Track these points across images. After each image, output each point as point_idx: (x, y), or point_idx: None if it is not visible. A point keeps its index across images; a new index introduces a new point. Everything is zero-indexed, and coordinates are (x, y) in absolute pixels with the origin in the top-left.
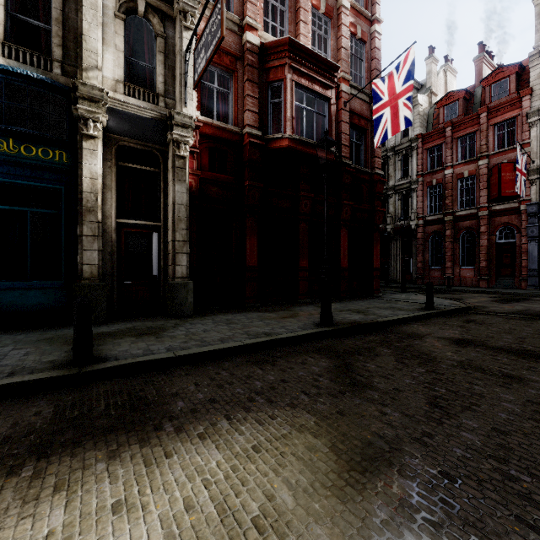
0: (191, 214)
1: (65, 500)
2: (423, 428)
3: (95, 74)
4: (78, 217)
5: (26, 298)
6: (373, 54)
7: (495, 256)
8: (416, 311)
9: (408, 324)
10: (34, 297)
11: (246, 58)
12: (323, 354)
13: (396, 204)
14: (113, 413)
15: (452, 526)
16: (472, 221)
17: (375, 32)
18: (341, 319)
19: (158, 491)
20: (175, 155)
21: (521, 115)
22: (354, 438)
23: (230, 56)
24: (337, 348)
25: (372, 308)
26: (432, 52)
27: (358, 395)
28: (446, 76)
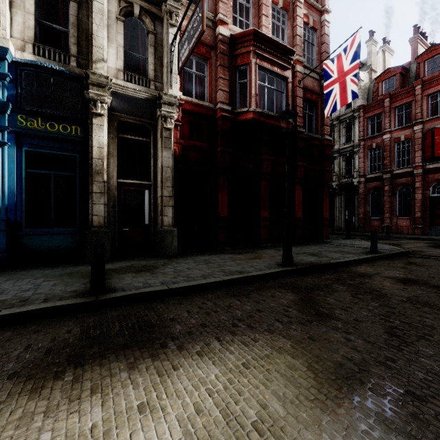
0: (175, 175)
1: (101, 401)
2: (385, 353)
3: (102, 65)
4: (89, 178)
5: (50, 241)
6: (323, 39)
7: (429, 207)
8: (362, 255)
9: (357, 265)
10: (56, 241)
11: (219, 47)
12: (288, 289)
13: (341, 165)
14: (126, 332)
15: (426, 438)
16: (407, 178)
17: (324, 21)
18: (299, 260)
19: (172, 397)
20: (162, 128)
21: None
22: (327, 360)
23: (206, 47)
24: (299, 285)
25: (324, 251)
26: (372, 36)
27: (323, 324)
28: (384, 55)
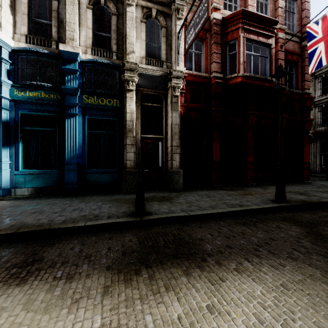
0: (180, 130)
1: (175, 297)
2: None
3: (132, 56)
4: (124, 134)
5: (101, 178)
6: (303, 6)
7: None
8: None
9: None
10: (104, 177)
11: (213, 29)
12: (290, 223)
13: (316, 115)
14: (171, 246)
15: None
16: None
17: None
18: (289, 198)
19: (231, 304)
20: (172, 95)
21: None
22: None
23: (203, 30)
24: (299, 219)
25: (309, 191)
26: None
27: None
28: None
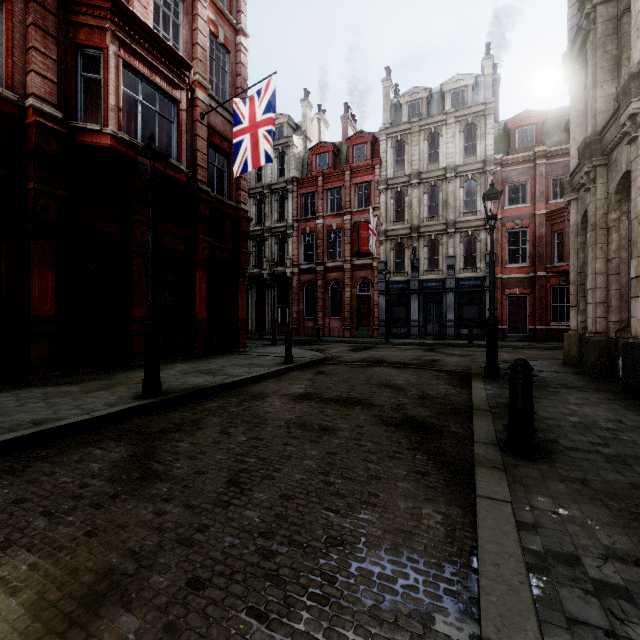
0: None
1: None
2: (202, 520)
3: None
4: None
5: None
6: (238, 69)
7: (356, 307)
8: (274, 367)
9: (261, 382)
10: None
11: None
12: (124, 440)
13: (273, 248)
14: None
15: None
16: (339, 273)
17: (240, 44)
18: (179, 384)
19: None
20: None
21: (374, 181)
22: (88, 571)
23: None
24: (151, 428)
25: (228, 366)
26: (307, 96)
27: (138, 494)
28: (320, 125)
